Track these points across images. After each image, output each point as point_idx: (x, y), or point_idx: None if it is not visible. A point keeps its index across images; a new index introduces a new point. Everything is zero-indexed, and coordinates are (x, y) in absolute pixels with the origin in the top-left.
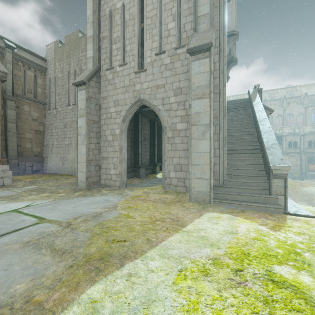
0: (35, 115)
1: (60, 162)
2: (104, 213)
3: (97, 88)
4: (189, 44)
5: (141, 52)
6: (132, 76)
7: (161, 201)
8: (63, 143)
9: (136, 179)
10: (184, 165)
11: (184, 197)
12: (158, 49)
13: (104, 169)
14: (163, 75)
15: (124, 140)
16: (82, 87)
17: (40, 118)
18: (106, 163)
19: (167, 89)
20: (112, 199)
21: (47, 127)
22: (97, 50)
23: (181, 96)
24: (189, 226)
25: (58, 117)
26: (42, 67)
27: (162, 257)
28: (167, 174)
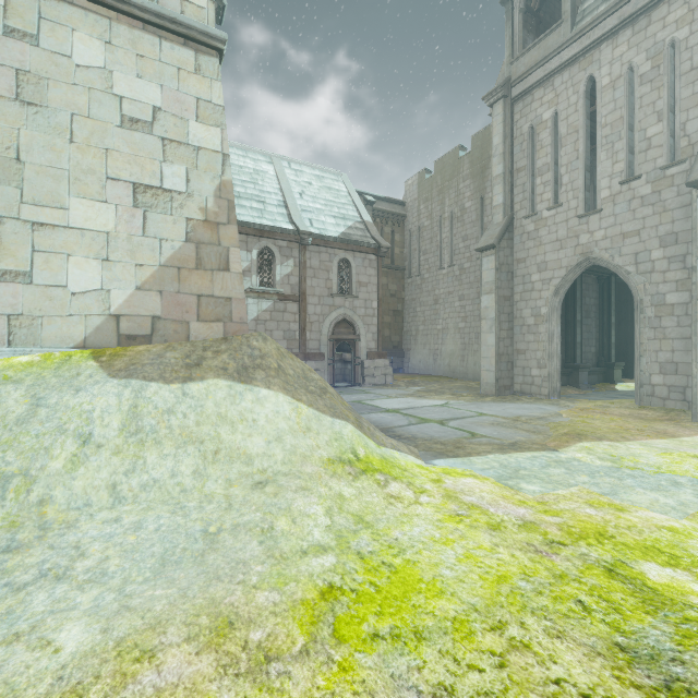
0: (393, 289)
1: (430, 357)
2: (549, 417)
3: (509, 248)
4: (691, 170)
5: (588, 180)
6: (572, 222)
7: (633, 417)
8: (434, 328)
9: (571, 389)
10: (682, 364)
11: (682, 415)
12: (626, 174)
13: (519, 368)
14: (635, 215)
15: (555, 323)
16: (490, 253)
17: (398, 292)
18: (523, 359)
19: (644, 238)
20: (547, 408)
21: (407, 305)
22: (510, 192)
23: (676, 247)
24: (684, 438)
25: (424, 289)
26: (400, 216)
27: (643, 446)
28: (644, 379)
